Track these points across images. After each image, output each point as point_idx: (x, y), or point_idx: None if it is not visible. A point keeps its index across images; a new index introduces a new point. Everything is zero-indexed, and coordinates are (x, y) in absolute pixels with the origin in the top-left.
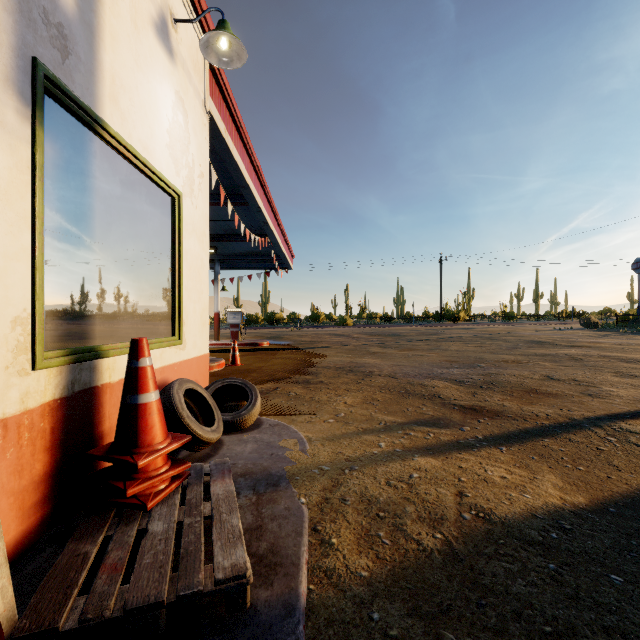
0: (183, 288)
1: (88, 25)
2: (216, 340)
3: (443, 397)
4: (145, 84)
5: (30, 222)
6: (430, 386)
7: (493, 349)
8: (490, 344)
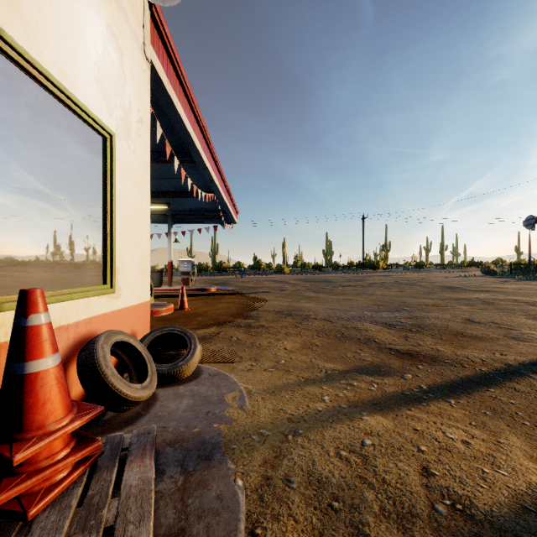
0: (117, 234)
1: None
2: (169, 286)
3: (378, 341)
4: (63, 2)
5: None
6: (364, 330)
7: (412, 294)
8: (409, 289)
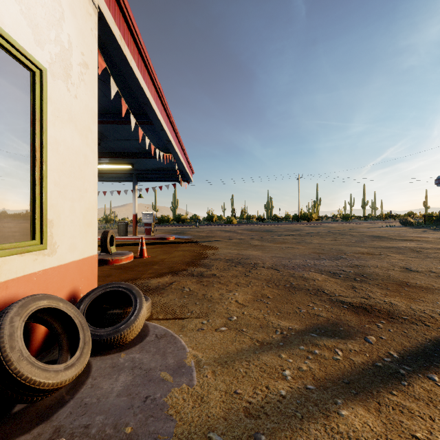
0: (50, 183)
1: None
2: (134, 235)
3: (328, 292)
4: None
5: None
6: (311, 279)
7: (346, 242)
8: (342, 238)
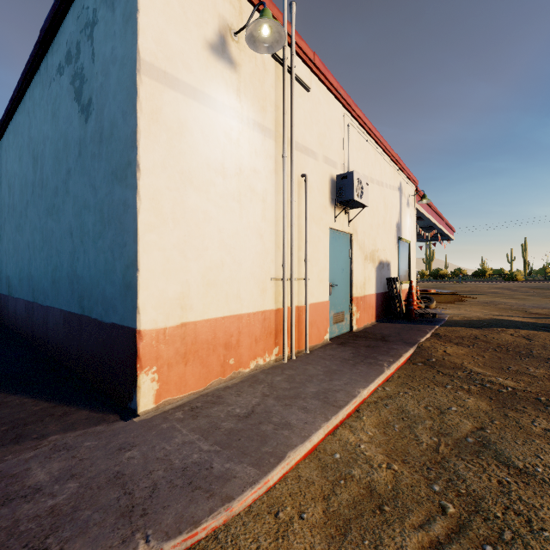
0: (410, 267)
1: (400, 222)
2: None
3: (527, 311)
4: (405, 221)
5: (397, 261)
6: (528, 309)
7: None
8: None
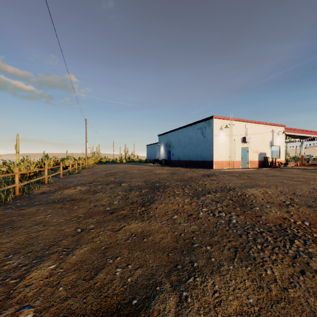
0: (280, 154)
1: (272, 140)
2: (301, 163)
3: None
4: (276, 140)
5: (270, 152)
6: None
7: None
8: None
